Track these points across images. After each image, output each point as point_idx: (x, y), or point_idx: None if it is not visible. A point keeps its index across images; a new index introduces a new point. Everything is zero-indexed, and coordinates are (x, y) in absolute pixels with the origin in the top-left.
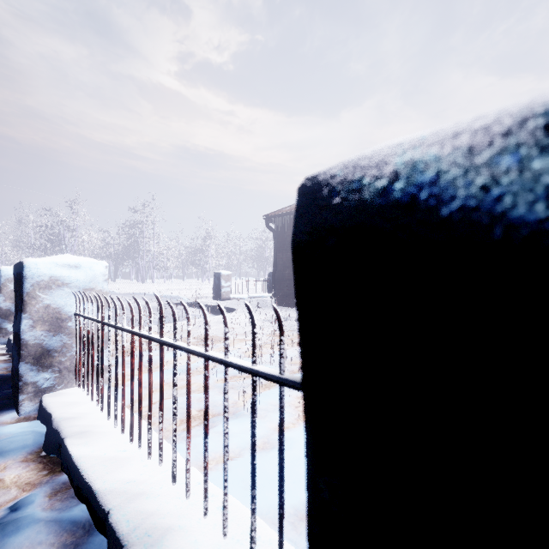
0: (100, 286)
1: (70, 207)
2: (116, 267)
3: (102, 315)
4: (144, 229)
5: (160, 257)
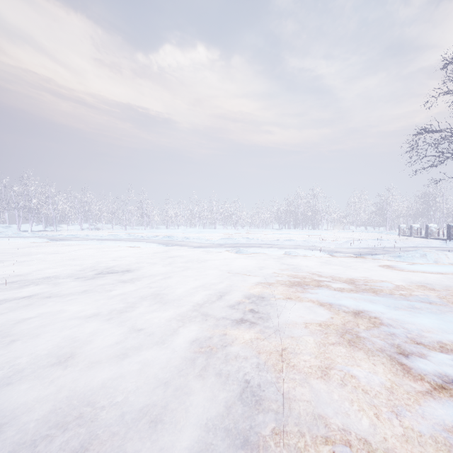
0: (436, 227)
1: (388, 191)
2: (413, 221)
3: (438, 229)
4: (435, 198)
5: (449, 214)
